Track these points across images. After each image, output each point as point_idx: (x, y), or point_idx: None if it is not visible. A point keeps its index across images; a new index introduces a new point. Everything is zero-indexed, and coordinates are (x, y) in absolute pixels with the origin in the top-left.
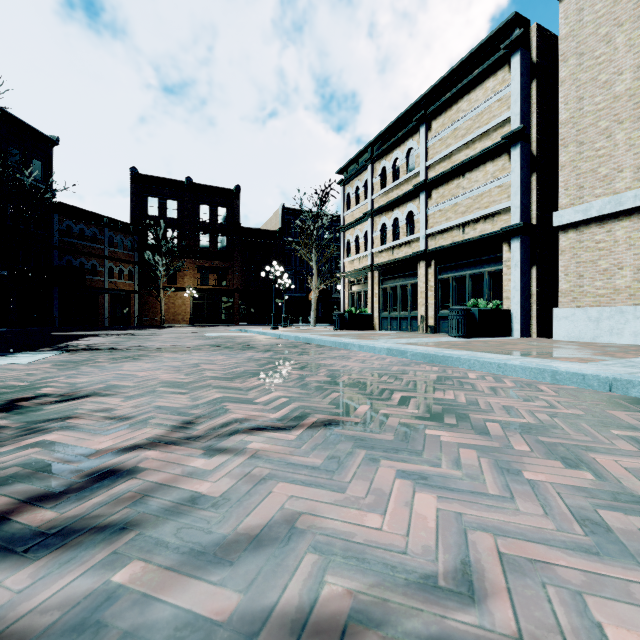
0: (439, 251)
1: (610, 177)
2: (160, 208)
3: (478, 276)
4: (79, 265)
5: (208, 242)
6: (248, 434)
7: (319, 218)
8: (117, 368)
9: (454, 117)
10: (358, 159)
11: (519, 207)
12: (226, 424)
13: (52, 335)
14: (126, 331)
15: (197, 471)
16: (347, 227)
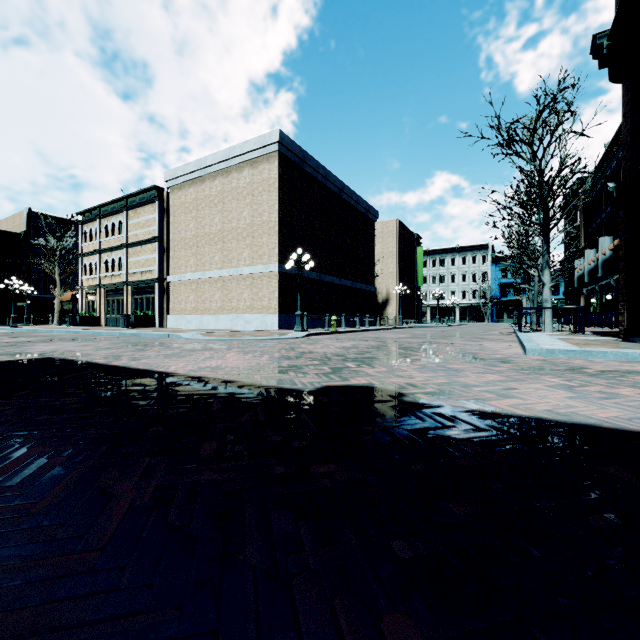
0: (133, 283)
1: (181, 267)
2: None
3: (149, 298)
4: None
5: None
6: None
7: (63, 241)
8: None
9: (139, 215)
10: (92, 211)
11: (158, 270)
12: None
13: None
14: None
15: None
16: (84, 255)
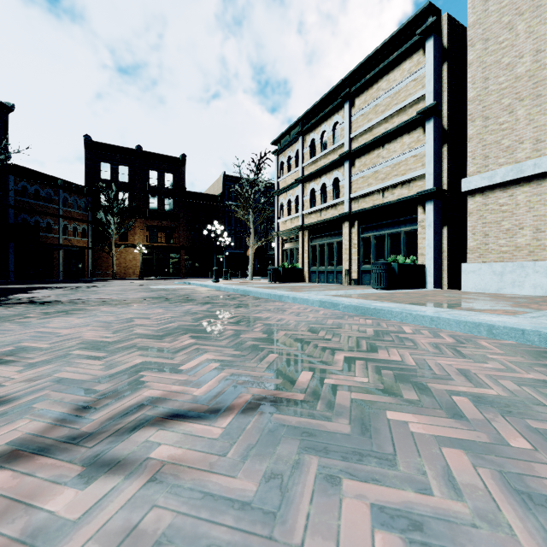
0: (362, 213)
1: (512, 148)
2: (112, 173)
3: (396, 235)
4: (34, 223)
5: (157, 204)
6: (158, 427)
7: (256, 184)
8: (42, 324)
9: (375, 95)
10: (290, 132)
11: (432, 174)
12: (134, 408)
13: (2, 288)
14: (77, 284)
15: (51, 523)
16: (280, 192)
